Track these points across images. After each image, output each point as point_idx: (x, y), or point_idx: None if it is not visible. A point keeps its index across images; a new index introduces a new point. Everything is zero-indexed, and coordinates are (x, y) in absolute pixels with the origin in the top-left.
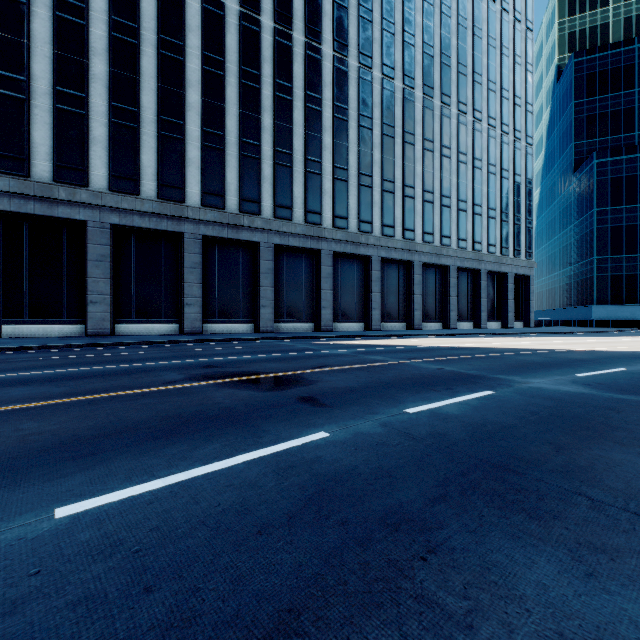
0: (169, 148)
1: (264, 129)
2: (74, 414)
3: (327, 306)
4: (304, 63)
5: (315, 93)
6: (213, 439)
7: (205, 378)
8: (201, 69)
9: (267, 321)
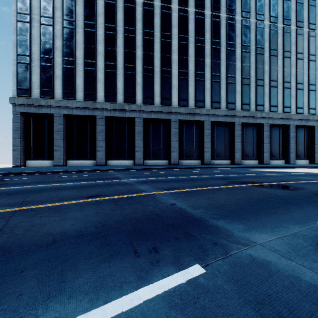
0: (165, 82)
1: (206, 65)
2: (222, 193)
3: (238, 151)
4: (226, 28)
5: (232, 42)
6: (317, 207)
7: (237, 183)
8: (178, 43)
9: (207, 159)
